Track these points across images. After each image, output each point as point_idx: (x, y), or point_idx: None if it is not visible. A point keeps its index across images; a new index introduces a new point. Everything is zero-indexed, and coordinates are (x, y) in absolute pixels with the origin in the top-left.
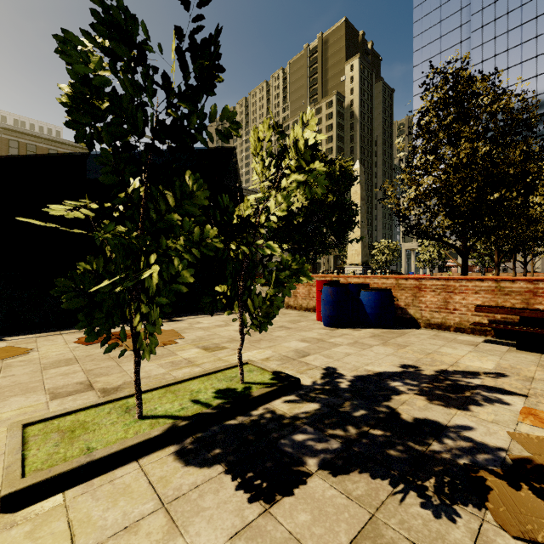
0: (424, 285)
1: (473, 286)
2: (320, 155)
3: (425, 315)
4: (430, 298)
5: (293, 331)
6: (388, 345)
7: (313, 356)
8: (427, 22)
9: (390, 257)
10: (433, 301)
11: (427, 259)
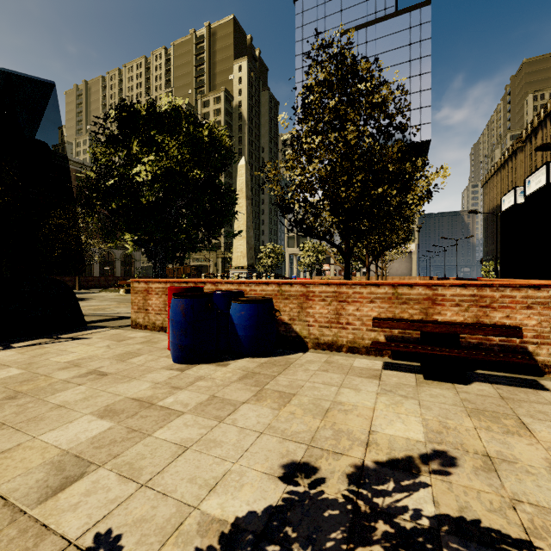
0: (312, 292)
1: (368, 292)
2: (181, 110)
3: (313, 332)
4: (319, 310)
5: (107, 382)
6: (264, 399)
7: (88, 480)
8: (307, 45)
9: (275, 260)
10: (322, 313)
11: (308, 263)
